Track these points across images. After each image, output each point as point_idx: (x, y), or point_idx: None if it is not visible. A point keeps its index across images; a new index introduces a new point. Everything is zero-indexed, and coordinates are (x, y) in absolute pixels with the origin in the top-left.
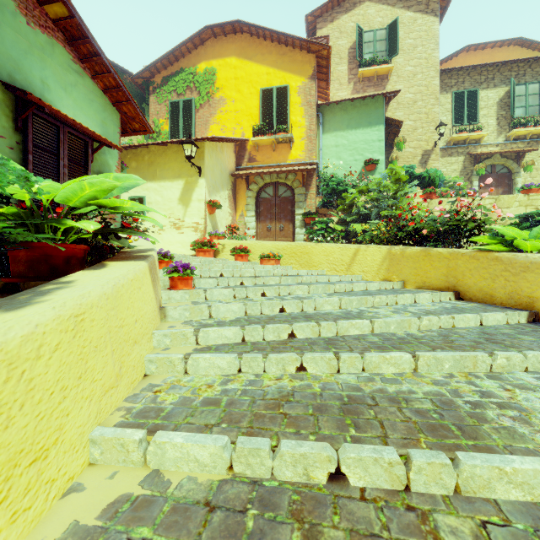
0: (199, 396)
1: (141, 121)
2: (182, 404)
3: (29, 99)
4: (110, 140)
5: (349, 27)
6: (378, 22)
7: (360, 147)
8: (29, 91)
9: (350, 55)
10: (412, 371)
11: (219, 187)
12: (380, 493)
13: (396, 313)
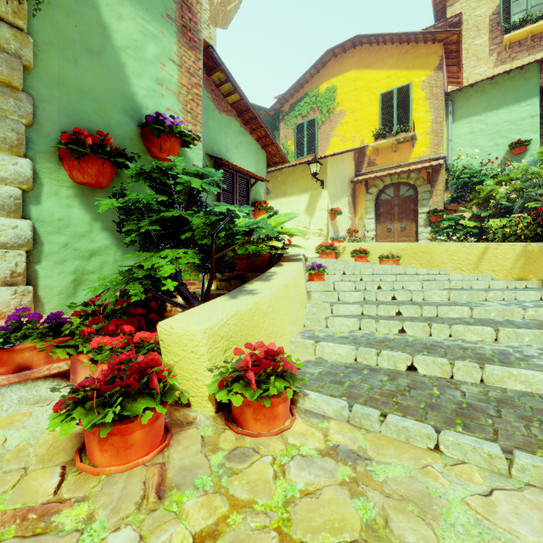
0: (337, 335)
1: (280, 156)
2: (328, 336)
3: (221, 162)
4: (260, 175)
5: None
6: None
7: (503, 129)
8: (220, 155)
9: (492, 22)
10: (493, 340)
11: (340, 195)
12: (434, 377)
13: (503, 305)
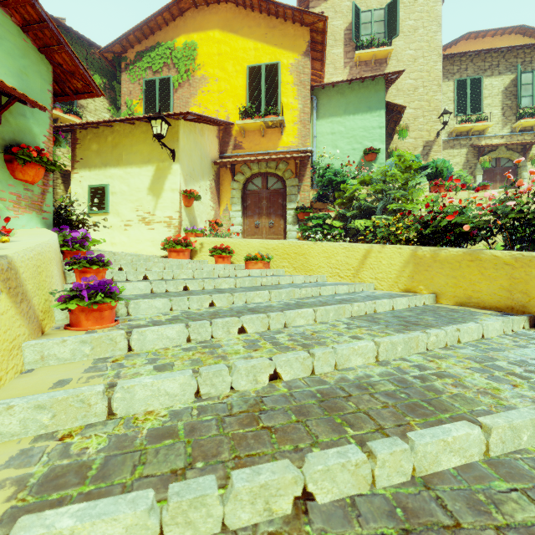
0: None
1: (83, 78)
2: None
3: None
4: (34, 99)
5: (345, 6)
6: (376, 1)
7: (359, 134)
8: None
9: (346, 37)
10: None
11: (199, 176)
12: None
13: (495, 381)
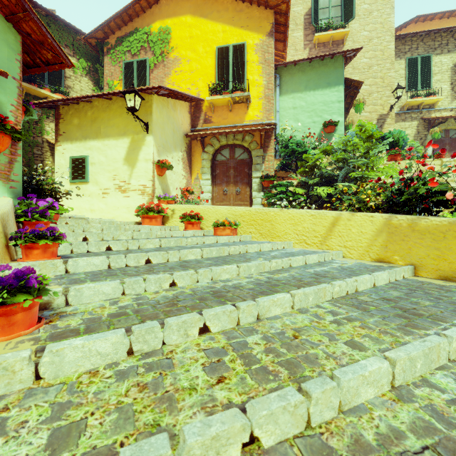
0: None
1: (53, 48)
2: None
3: None
4: (0, 67)
5: None
6: None
7: (319, 108)
8: None
9: (305, 21)
10: None
11: (171, 147)
12: None
13: None
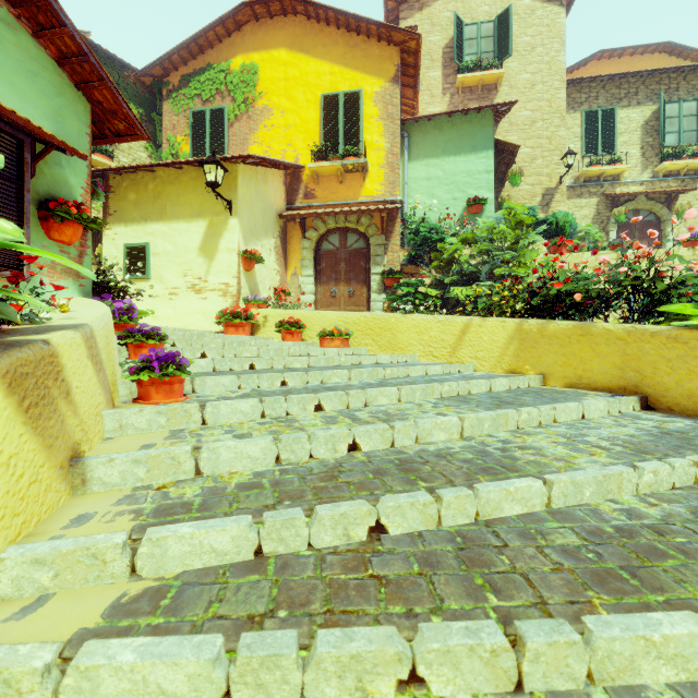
0: None
1: (127, 119)
2: None
3: None
4: (70, 144)
5: (444, 18)
6: (483, 12)
7: (461, 180)
8: None
9: (445, 56)
10: None
11: (261, 233)
12: None
13: (575, 451)
